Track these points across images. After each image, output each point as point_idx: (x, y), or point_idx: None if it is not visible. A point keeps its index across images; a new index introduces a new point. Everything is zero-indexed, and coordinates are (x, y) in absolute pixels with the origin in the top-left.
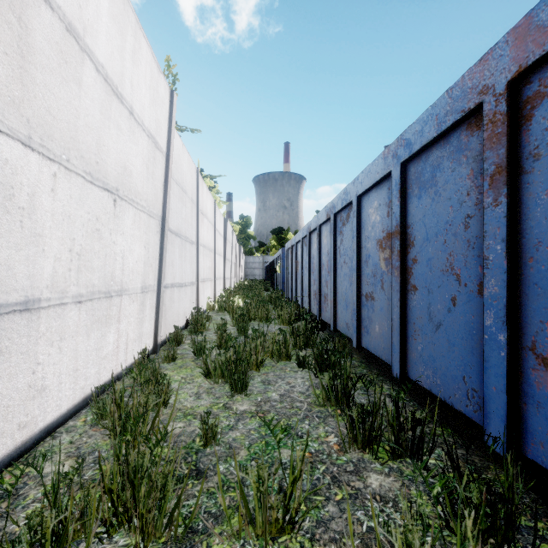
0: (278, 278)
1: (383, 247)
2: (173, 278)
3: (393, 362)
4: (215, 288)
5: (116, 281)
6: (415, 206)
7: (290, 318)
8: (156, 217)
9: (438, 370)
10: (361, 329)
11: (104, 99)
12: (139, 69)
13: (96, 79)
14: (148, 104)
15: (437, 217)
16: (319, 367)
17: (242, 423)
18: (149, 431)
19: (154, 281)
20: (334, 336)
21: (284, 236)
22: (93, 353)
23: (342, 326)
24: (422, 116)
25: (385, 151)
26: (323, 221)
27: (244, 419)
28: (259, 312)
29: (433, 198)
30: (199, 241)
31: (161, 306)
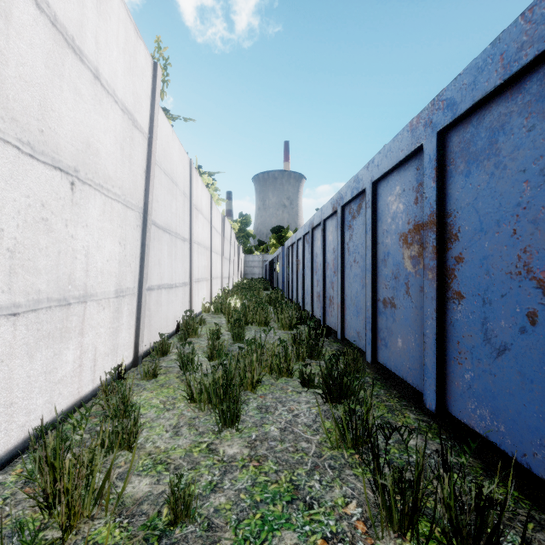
0: (278, 277)
1: (408, 243)
2: (160, 279)
3: (425, 390)
4: (211, 288)
5: (76, 284)
6: (460, 187)
7: (291, 323)
8: (135, 208)
9: (502, 412)
10: (377, 341)
11: (51, 49)
12: (109, 26)
13: (37, 19)
14: (122, 72)
15: (499, 199)
16: (328, 390)
17: (230, 478)
18: (95, 500)
19: (134, 283)
20: (340, 344)
21: (284, 235)
22: (40, 378)
23: (351, 335)
24: (475, 62)
25: (413, 120)
26: (328, 215)
27: (232, 471)
28: (257, 315)
29: (492, 172)
30: (192, 238)
31: (143, 311)
